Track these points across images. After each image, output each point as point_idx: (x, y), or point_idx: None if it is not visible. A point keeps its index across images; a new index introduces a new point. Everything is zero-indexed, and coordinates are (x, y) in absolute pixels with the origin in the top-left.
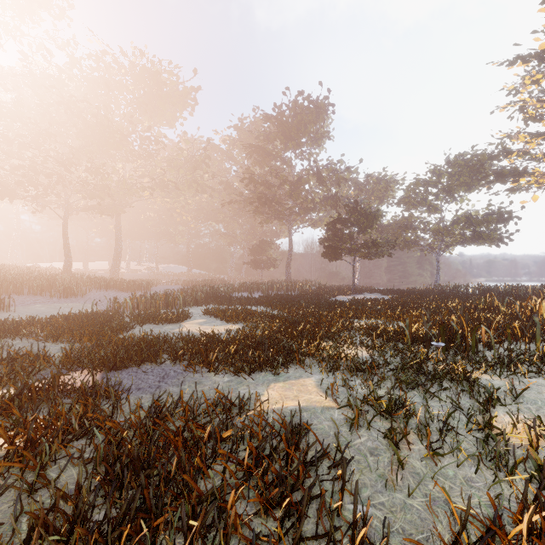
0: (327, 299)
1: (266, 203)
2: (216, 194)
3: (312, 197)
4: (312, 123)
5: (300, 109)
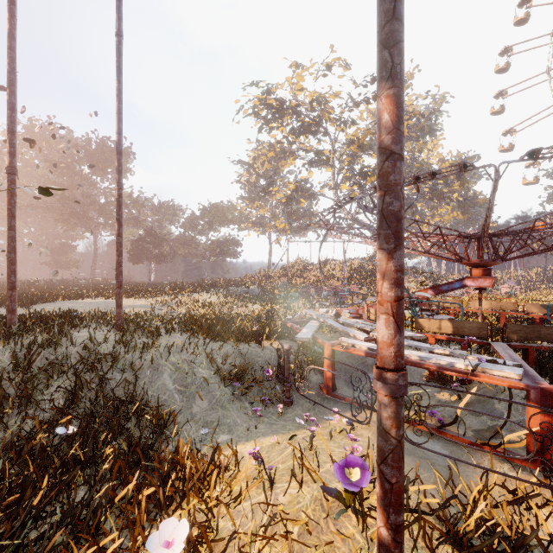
0: None
1: (79, 218)
2: None
3: None
4: None
5: (108, 150)
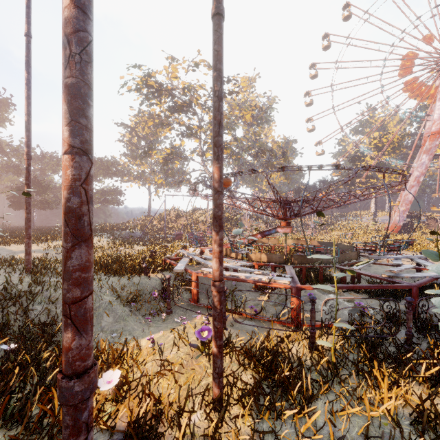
0: None
1: None
2: None
3: None
4: None
5: None
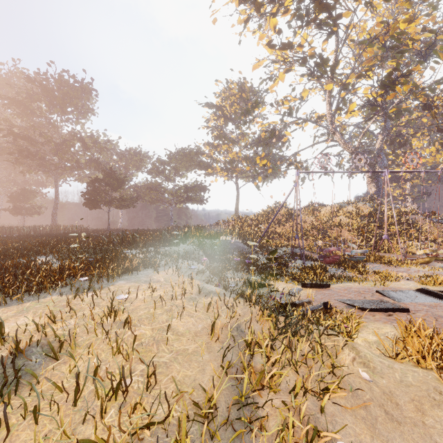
0: None
1: (28, 157)
2: None
3: (77, 158)
4: (77, 98)
5: (65, 84)
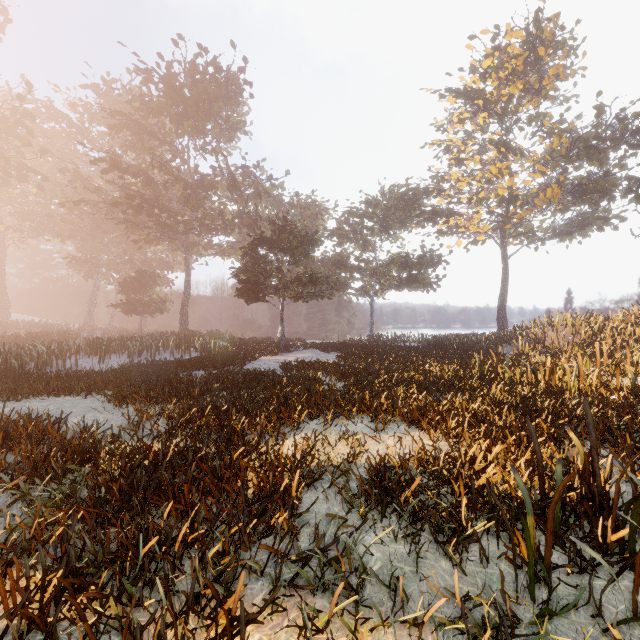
0: (244, 364)
1: (141, 207)
2: (57, 191)
3: (220, 210)
4: (220, 101)
5: (201, 74)
